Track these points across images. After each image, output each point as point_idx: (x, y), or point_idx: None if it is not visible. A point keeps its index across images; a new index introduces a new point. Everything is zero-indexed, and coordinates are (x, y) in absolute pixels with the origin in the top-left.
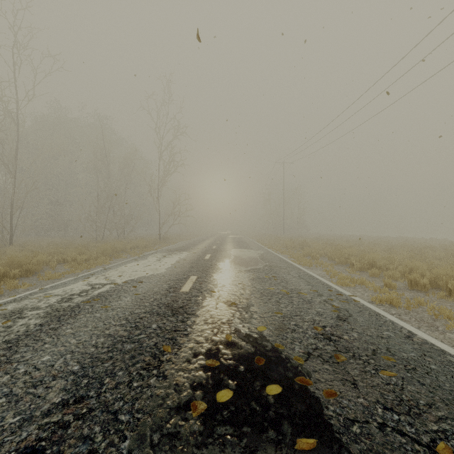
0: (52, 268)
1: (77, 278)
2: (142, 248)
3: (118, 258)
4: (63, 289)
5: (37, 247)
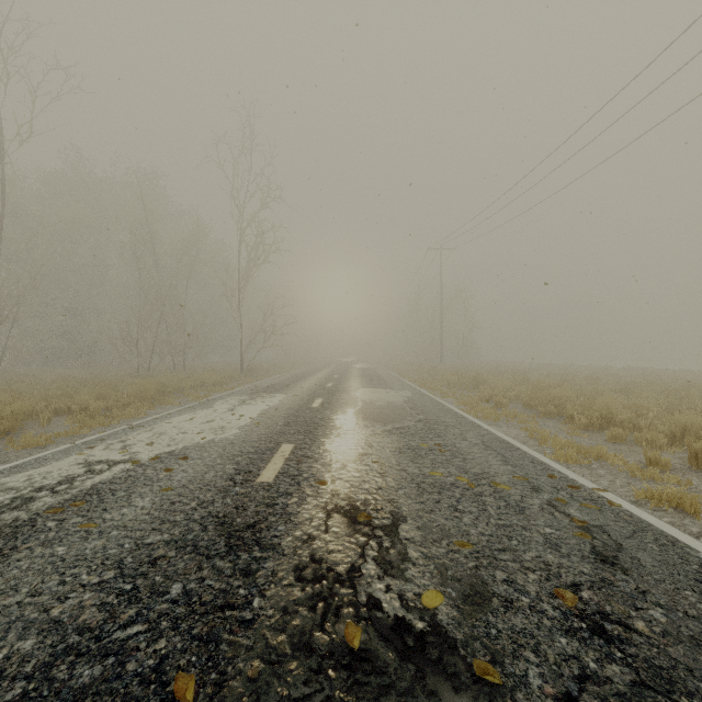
0: (41, 425)
1: (72, 447)
2: (210, 387)
3: (166, 405)
4: (30, 475)
5: (32, 385)
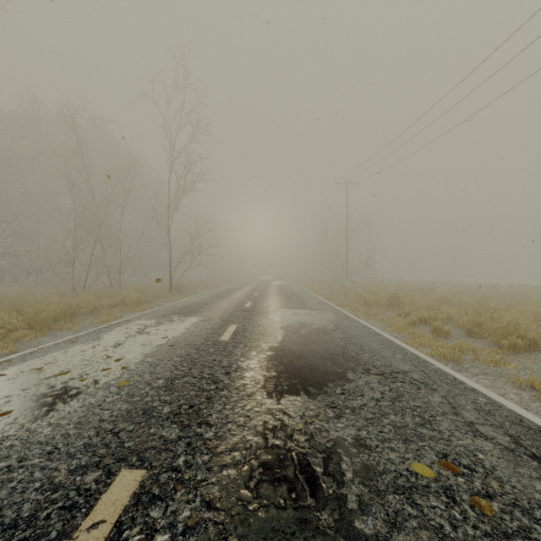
0: None
1: None
2: (131, 305)
3: (62, 330)
4: None
5: None
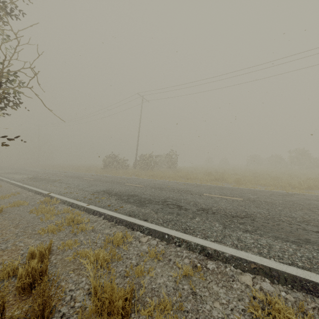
0: None
1: None
2: None
3: None
4: None
5: None
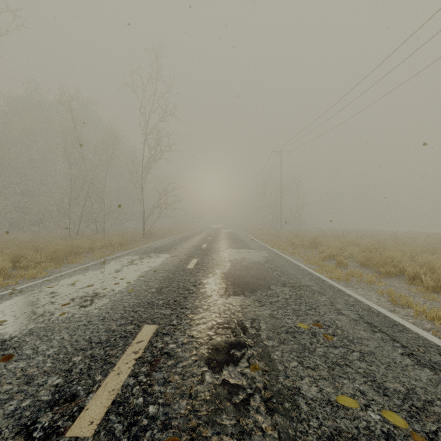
0: None
1: None
2: (116, 247)
3: (72, 263)
4: None
5: None
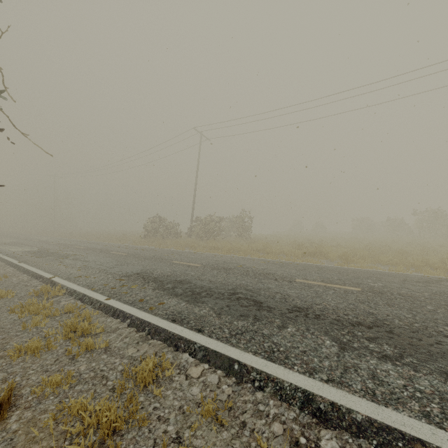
0: None
1: None
2: None
3: None
4: None
5: None
